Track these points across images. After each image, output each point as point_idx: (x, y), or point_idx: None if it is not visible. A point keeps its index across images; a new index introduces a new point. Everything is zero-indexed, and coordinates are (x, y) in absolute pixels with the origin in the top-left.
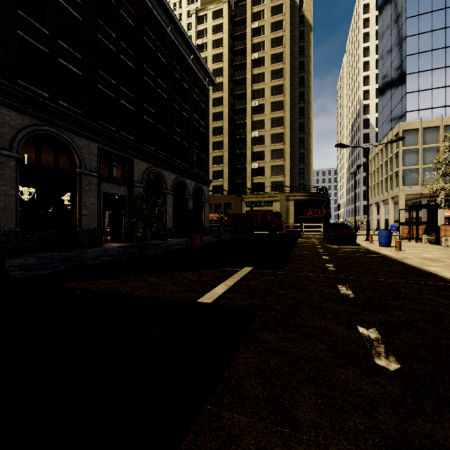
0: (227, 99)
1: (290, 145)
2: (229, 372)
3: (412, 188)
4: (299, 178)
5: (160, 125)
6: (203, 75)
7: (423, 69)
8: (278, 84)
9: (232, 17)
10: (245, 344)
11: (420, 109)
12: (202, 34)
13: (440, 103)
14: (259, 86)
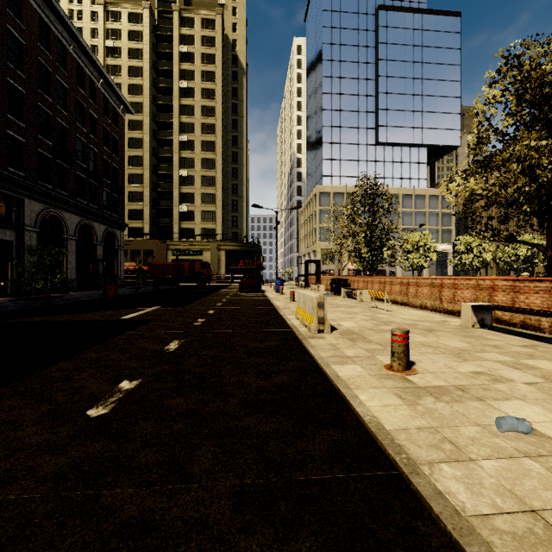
0: (149, 125)
1: (222, 190)
2: (135, 329)
3: (326, 243)
4: (232, 226)
5: (60, 159)
6: (116, 102)
7: (335, 141)
8: (209, 122)
9: (155, 28)
10: (144, 325)
11: (332, 175)
12: (114, 34)
13: (346, 173)
14: (189, 120)
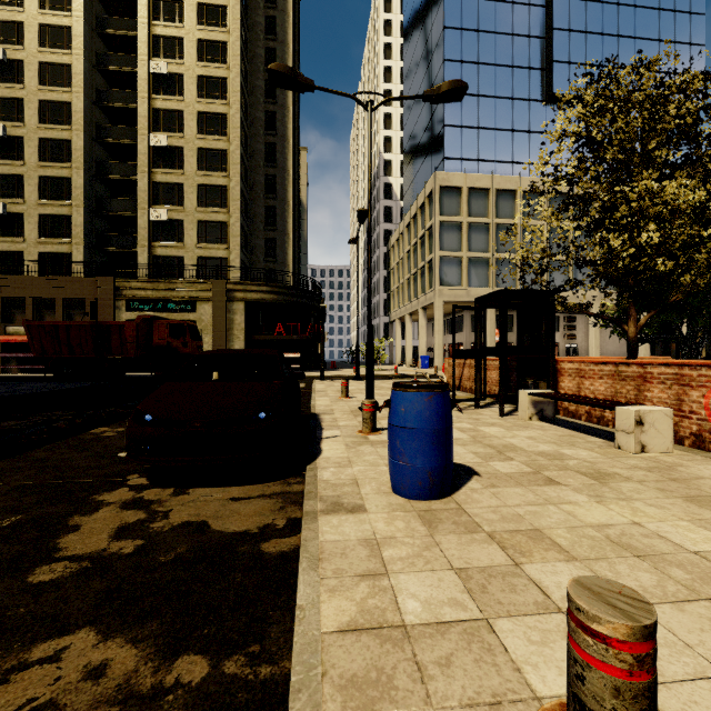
0: (83, 36)
1: (242, 181)
2: None
3: (453, 290)
4: (265, 258)
5: None
6: None
7: (467, 91)
8: (214, 37)
9: None
10: None
11: (463, 158)
12: None
13: (489, 155)
14: (170, 31)
